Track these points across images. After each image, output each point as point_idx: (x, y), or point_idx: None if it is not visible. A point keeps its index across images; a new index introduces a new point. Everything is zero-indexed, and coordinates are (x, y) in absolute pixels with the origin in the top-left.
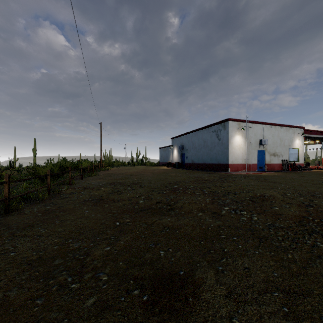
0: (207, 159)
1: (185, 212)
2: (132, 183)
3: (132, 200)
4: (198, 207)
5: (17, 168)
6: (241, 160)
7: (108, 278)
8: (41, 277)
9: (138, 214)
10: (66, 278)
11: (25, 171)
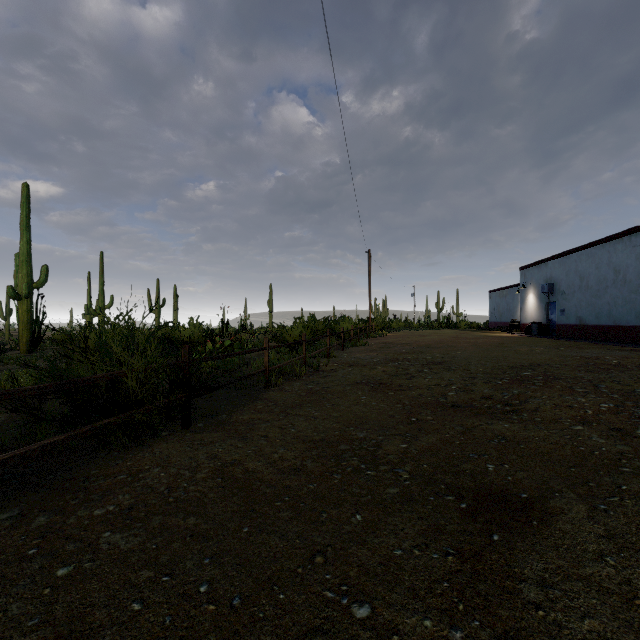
0: (626, 314)
1: (544, 420)
2: (431, 362)
3: (434, 390)
4: (576, 415)
5: (251, 331)
6: None
7: (410, 476)
8: (331, 457)
9: (447, 412)
10: (359, 464)
11: (262, 335)
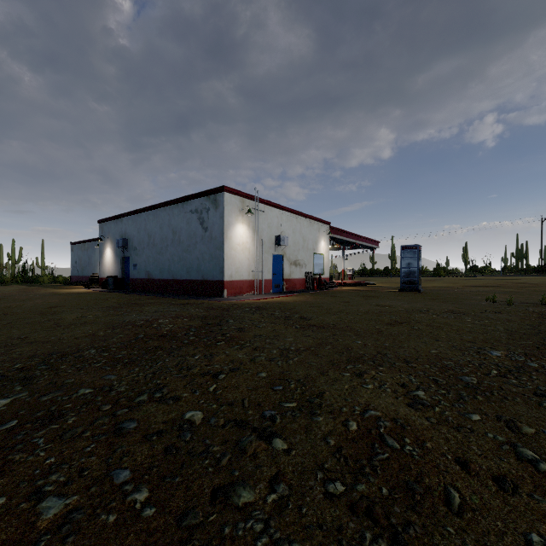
0: (181, 270)
1: None
2: None
3: None
4: None
5: None
6: (248, 272)
7: None
8: None
9: None
10: None
11: None
